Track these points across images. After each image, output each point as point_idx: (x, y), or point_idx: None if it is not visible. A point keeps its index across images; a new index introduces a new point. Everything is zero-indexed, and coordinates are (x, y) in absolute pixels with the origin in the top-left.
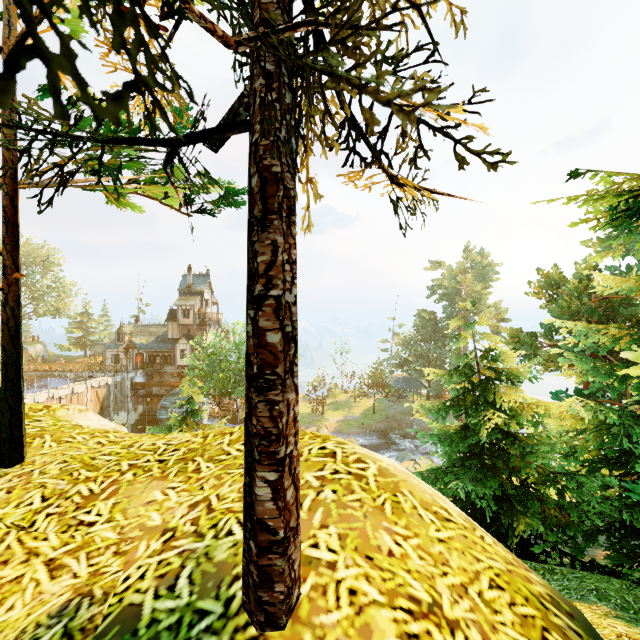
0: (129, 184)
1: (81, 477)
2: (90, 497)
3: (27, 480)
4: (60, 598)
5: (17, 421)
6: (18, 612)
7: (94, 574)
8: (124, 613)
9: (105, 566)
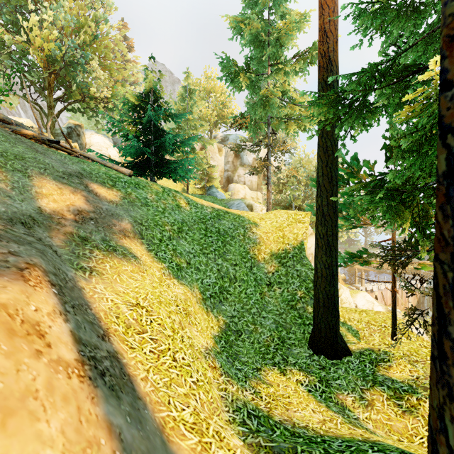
0: (430, 263)
1: (414, 353)
2: (417, 361)
3: (399, 347)
4: (412, 377)
5: (395, 328)
6: (404, 375)
7: (419, 378)
8: (426, 387)
9: (422, 378)
